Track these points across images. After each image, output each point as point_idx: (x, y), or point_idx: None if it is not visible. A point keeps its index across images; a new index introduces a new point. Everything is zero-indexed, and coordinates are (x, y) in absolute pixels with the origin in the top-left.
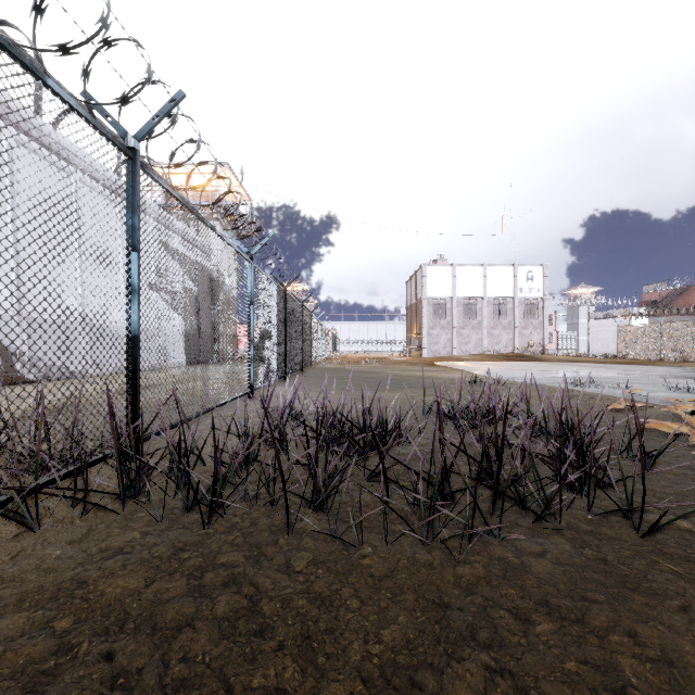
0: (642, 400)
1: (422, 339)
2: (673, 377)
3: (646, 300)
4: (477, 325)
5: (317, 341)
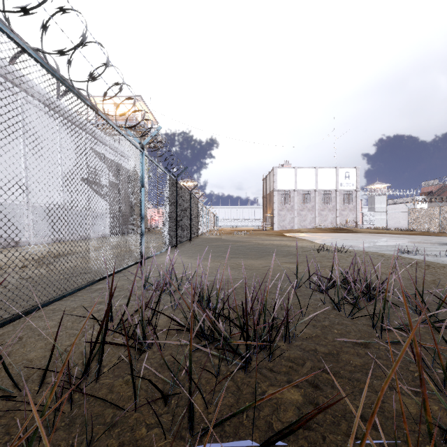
0: None
1: (274, 217)
2: None
3: (424, 191)
4: (311, 208)
5: (202, 219)
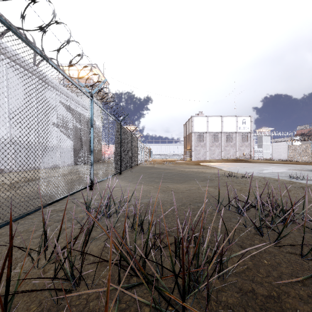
0: None
1: (192, 152)
2: None
3: (298, 133)
4: (218, 145)
5: (141, 152)
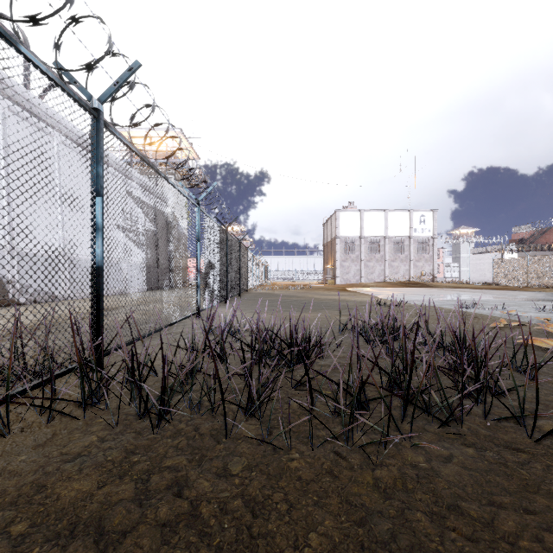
0: (517, 319)
1: (336, 269)
2: (539, 300)
3: (515, 238)
4: (380, 258)
5: (252, 271)
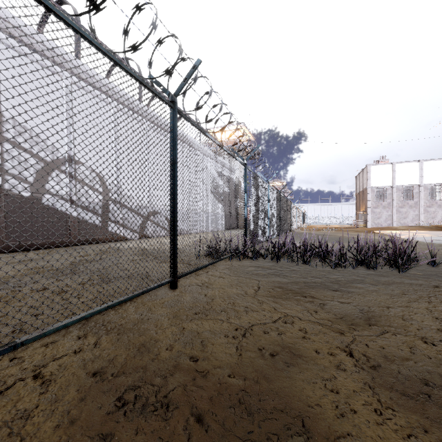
0: None
1: (367, 215)
2: None
3: None
4: (414, 204)
5: (293, 217)
